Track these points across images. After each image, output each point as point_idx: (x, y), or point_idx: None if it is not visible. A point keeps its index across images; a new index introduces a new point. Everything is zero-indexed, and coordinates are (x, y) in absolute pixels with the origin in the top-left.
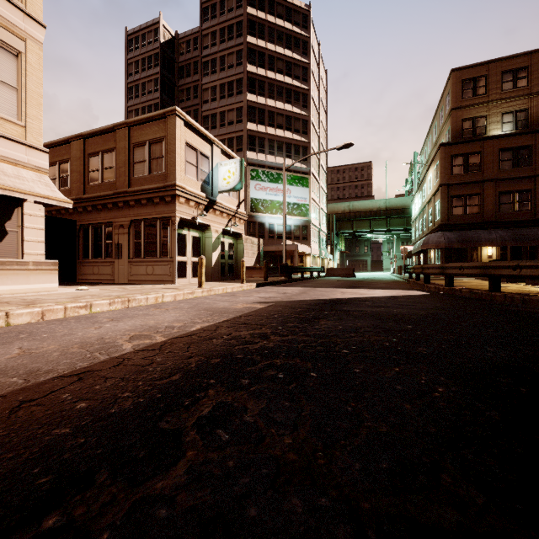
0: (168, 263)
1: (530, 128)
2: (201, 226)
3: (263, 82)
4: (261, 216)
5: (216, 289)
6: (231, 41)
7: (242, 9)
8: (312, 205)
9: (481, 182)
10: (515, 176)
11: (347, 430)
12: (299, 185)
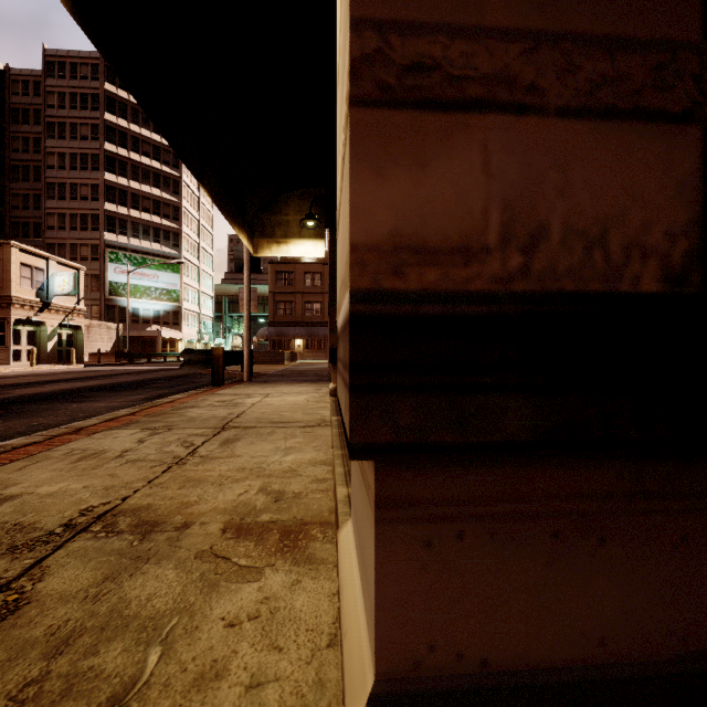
0: (4, 351)
1: (325, 259)
2: (37, 322)
3: (125, 163)
4: (123, 300)
5: (45, 367)
6: (85, 111)
7: (98, 83)
8: (188, 291)
9: (294, 293)
10: (313, 292)
11: (46, 376)
12: (169, 271)
